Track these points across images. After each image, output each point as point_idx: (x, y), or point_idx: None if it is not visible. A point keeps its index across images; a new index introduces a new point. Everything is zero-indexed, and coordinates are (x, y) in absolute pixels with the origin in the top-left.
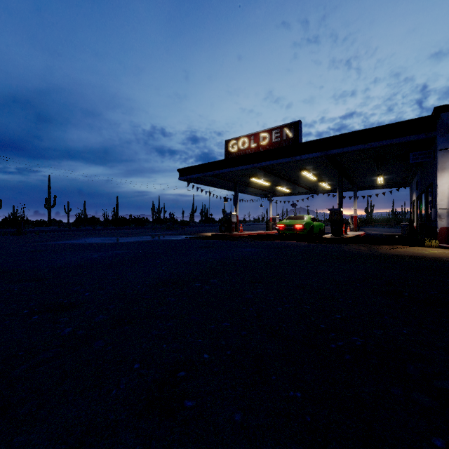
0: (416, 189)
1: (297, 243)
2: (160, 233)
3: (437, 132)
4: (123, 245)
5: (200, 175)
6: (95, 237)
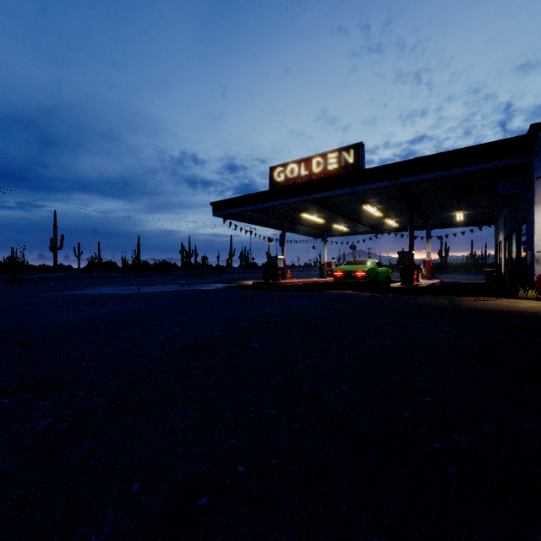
0: (504, 227)
1: (359, 293)
2: (189, 281)
3: (534, 156)
4: (141, 297)
5: (238, 209)
6: (109, 286)
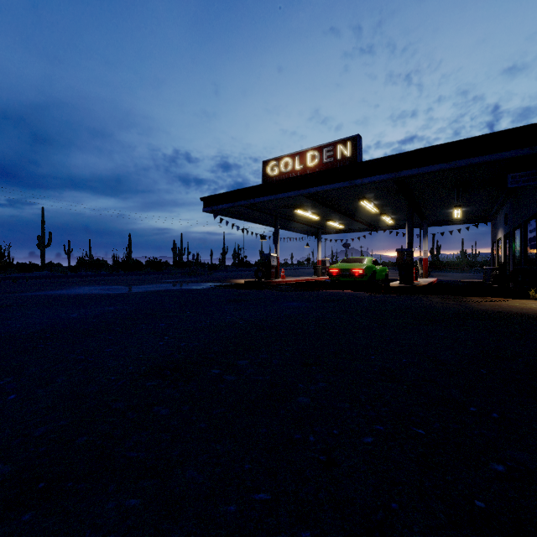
0: (504, 224)
1: (358, 293)
2: (179, 280)
3: None
4: (123, 298)
5: (230, 204)
6: (92, 286)
